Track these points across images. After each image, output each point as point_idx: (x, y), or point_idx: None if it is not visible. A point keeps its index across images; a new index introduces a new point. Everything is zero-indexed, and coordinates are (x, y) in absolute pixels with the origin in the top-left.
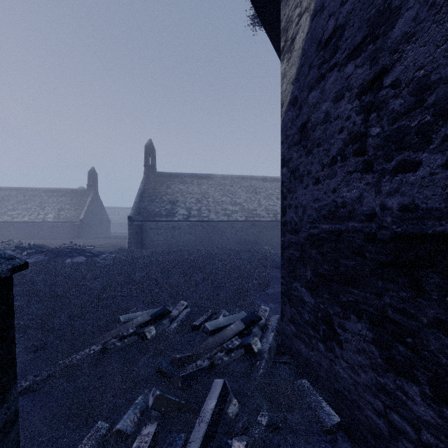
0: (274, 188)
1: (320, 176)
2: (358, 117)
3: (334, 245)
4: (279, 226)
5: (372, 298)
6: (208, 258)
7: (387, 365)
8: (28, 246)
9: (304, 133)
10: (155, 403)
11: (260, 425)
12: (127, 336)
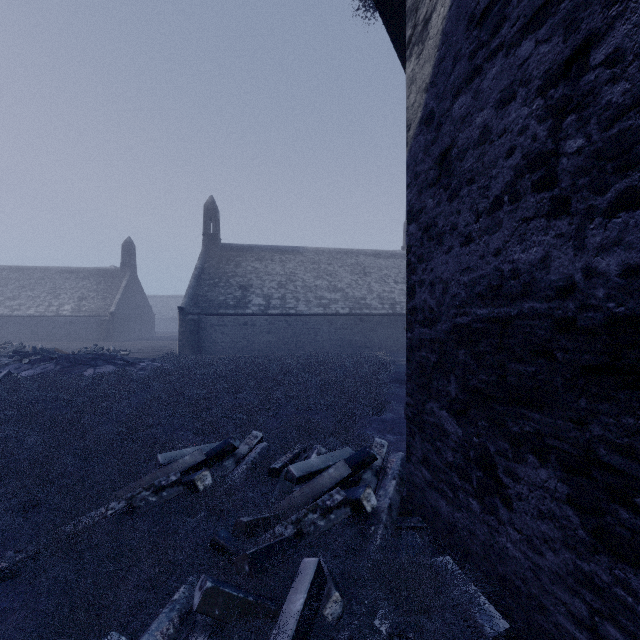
0: (391, 267)
1: (472, 230)
2: (541, 127)
3: (498, 341)
4: (398, 322)
5: (567, 427)
6: (296, 368)
7: (596, 542)
8: (32, 350)
9: (445, 165)
10: (203, 603)
11: (377, 635)
12: (166, 486)
